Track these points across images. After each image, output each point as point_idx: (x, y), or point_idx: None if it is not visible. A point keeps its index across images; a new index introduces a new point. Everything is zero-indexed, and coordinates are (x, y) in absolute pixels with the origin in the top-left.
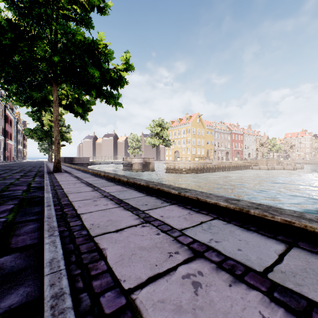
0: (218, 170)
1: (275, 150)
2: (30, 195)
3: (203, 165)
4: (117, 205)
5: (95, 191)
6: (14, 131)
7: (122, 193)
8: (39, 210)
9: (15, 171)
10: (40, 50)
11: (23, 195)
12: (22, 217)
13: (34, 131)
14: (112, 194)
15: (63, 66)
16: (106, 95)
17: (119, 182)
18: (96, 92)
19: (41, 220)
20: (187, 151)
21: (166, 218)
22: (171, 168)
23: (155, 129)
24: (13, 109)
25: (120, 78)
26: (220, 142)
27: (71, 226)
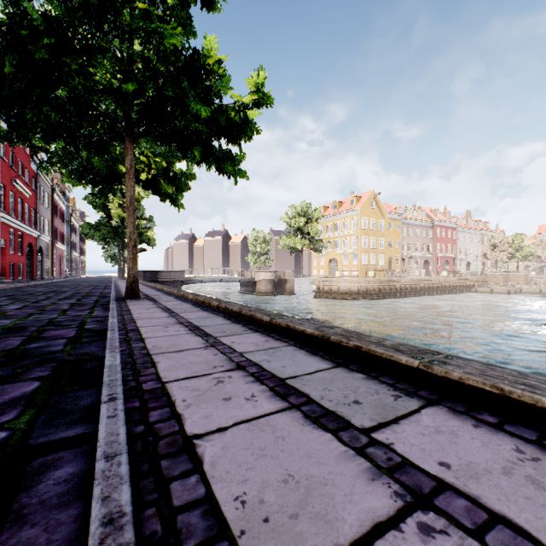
0: (412, 294)
1: (520, 256)
2: (79, 353)
3: (384, 284)
4: (280, 403)
5: (211, 347)
6: (66, 229)
7: (274, 357)
8: (90, 402)
9: (64, 296)
10: (102, 72)
11: (64, 352)
12: (48, 427)
13: (95, 228)
14: (252, 358)
15: (142, 104)
16: (217, 156)
17: (254, 324)
18: (201, 151)
19: (93, 446)
20: (352, 260)
21: (469, 478)
22: (325, 290)
23: (295, 222)
24: (65, 192)
25: (245, 122)
26: (413, 243)
27: (177, 512)
